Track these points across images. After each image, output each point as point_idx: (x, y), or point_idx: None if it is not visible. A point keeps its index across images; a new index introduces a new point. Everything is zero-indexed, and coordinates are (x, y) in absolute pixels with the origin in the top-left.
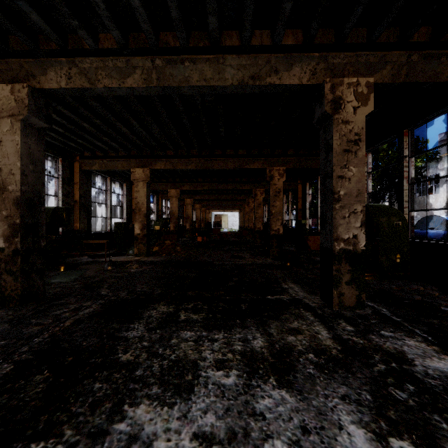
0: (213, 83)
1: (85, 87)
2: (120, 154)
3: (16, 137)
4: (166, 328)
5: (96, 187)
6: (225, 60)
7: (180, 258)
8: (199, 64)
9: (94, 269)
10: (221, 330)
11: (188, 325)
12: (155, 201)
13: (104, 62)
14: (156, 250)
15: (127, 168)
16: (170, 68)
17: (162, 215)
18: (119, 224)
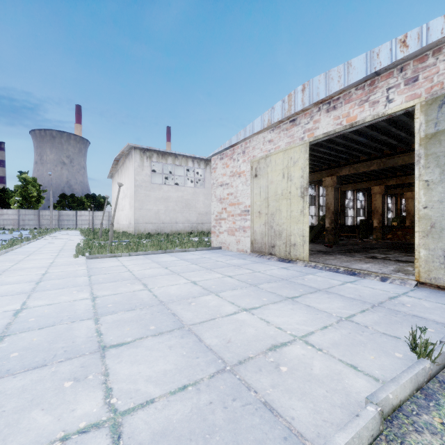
0: (409, 162)
1: (354, 172)
2: (364, 179)
3: (332, 193)
4: (385, 251)
5: (348, 199)
6: (414, 153)
7: (407, 242)
8: (401, 157)
9: (352, 241)
10: (405, 253)
11: (393, 252)
12: (392, 202)
13: (362, 164)
14: (389, 237)
15: (368, 187)
16: (388, 161)
17: (400, 213)
18: (362, 220)
